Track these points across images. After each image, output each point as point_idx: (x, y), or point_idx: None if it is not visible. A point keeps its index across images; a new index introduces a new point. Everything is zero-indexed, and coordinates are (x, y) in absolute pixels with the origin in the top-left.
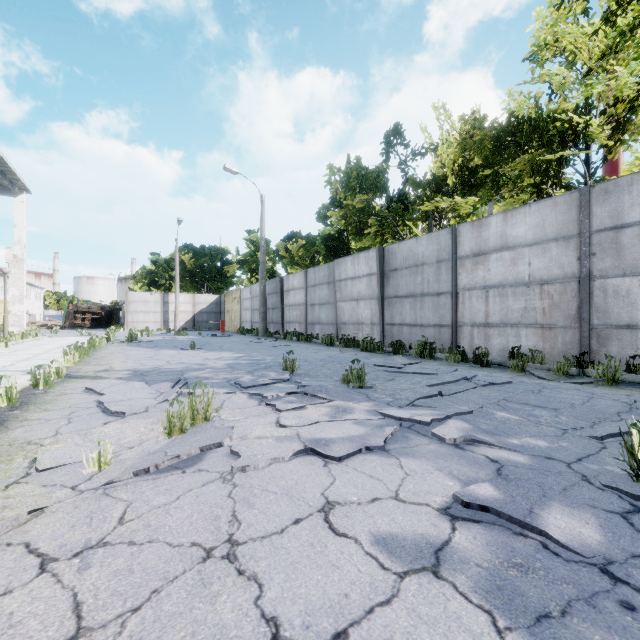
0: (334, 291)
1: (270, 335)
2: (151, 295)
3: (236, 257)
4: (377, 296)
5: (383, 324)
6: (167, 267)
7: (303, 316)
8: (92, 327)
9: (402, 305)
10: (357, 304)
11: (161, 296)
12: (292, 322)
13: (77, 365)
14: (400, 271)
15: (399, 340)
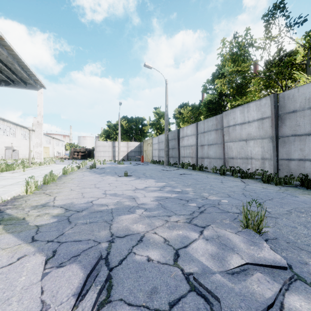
0: (221, 135)
1: (171, 165)
2: (107, 143)
3: (149, 122)
4: (270, 136)
5: (277, 159)
6: (114, 128)
7: (194, 153)
8: (81, 159)
9: (303, 142)
10: (246, 143)
11: (111, 143)
12: (186, 157)
13: (33, 194)
14: (300, 112)
15: (301, 174)
